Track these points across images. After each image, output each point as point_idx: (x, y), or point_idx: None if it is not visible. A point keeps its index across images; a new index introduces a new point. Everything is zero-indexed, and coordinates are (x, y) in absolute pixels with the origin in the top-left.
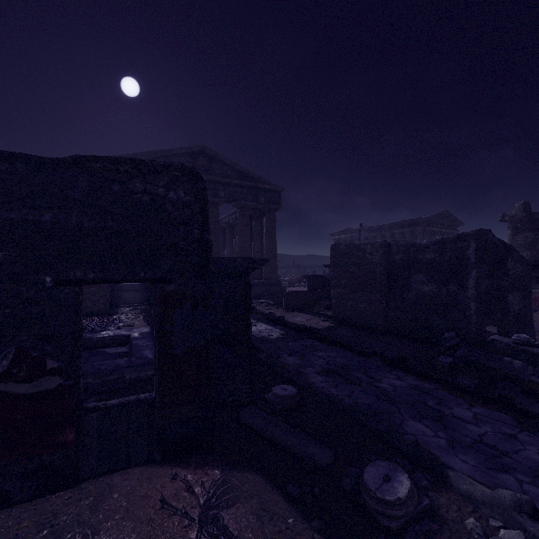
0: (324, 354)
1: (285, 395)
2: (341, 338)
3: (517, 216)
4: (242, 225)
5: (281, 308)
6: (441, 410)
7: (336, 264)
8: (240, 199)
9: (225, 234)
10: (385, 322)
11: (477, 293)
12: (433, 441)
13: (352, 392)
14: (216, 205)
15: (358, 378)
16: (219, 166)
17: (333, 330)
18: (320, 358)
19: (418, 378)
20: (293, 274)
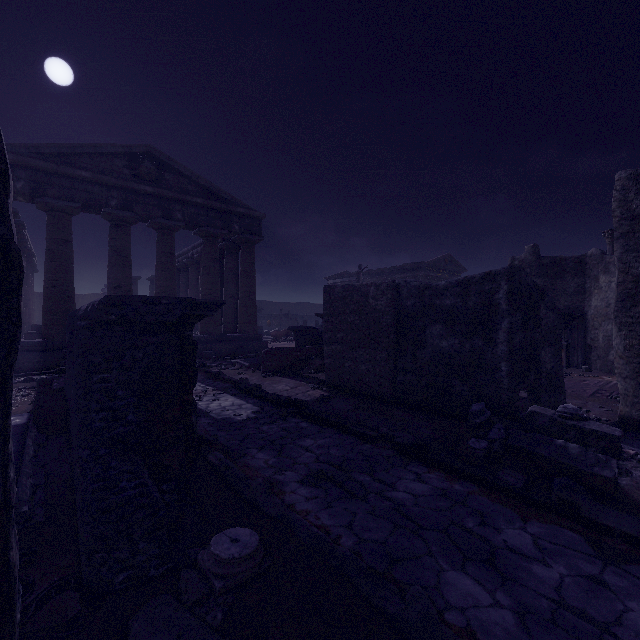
0: (313, 444)
1: (234, 557)
2: (337, 415)
3: (527, 259)
4: (208, 260)
5: (259, 371)
6: (488, 537)
7: (330, 311)
8: (205, 224)
9: (188, 273)
10: (393, 388)
11: (510, 350)
12: (494, 621)
13: (354, 517)
14: (169, 231)
15: (362, 484)
16: (174, 177)
17: (327, 402)
18: (307, 450)
19: (445, 475)
20: (280, 325)
